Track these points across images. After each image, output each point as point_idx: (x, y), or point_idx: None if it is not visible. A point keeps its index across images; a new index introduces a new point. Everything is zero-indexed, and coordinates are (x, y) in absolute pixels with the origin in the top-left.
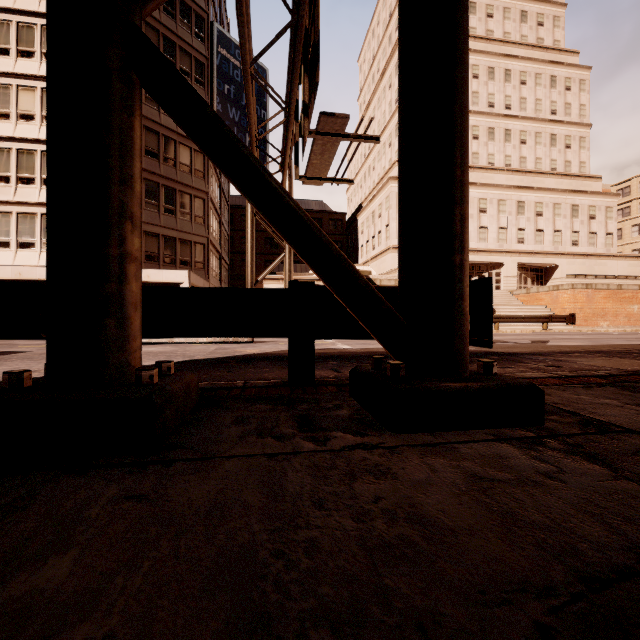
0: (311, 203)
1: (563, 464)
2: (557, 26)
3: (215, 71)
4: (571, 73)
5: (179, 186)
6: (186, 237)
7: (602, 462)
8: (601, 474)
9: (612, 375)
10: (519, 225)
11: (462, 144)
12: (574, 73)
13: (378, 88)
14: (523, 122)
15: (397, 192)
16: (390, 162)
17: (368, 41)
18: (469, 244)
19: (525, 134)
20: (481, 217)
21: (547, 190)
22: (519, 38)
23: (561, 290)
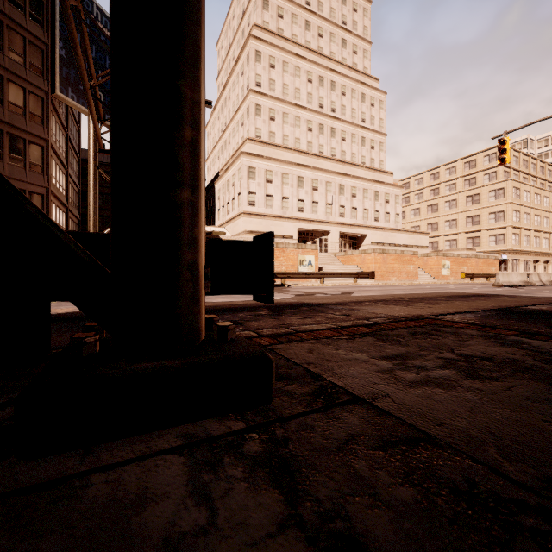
0: None
1: (229, 498)
2: (366, 57)
3: (57, 13)
4: (374, 94)
5: (8, 127)
6: (18, 185)
7: (290, 478)
8: (268, 517)
9: (377, 323)
10: (340, 203)
11: (187, 49)
12: (376, 94)
13: (233, 73)
14: (343, 124)
15: (248, 165)
16: (243, 139)
17: (225, 30)
18: (305, 215)
19: (345, 133)
20: (314, 194)
21: (359, 178)
22: (341, 59)
23: (367, 253)
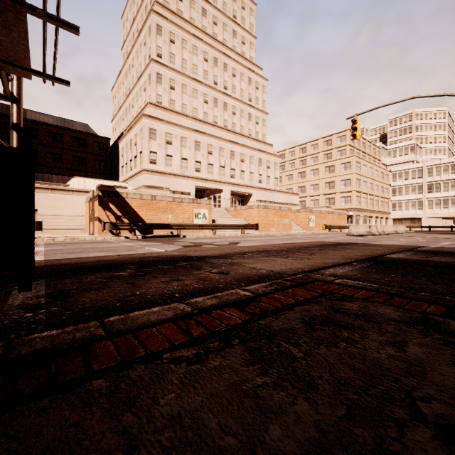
0: (75, 124)
1: None
2: (252, 48)
3: None
4: (259, 79)
5: None
6: None
7: None
8: None
9: (256, 296)
10: (232, 166)
11: None
12: (260, 80)
13: (136, 43)
14: (234, 101)
15: (149, 127)
16: (145, 103)
17: (130, 4)
18: (201, 174)
19: (235, 109)
20: (209, 157)
21: (247, 147)
22: (232, 46)
23: (252, 209)
